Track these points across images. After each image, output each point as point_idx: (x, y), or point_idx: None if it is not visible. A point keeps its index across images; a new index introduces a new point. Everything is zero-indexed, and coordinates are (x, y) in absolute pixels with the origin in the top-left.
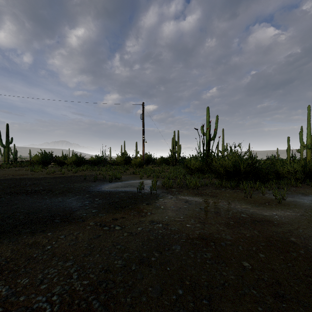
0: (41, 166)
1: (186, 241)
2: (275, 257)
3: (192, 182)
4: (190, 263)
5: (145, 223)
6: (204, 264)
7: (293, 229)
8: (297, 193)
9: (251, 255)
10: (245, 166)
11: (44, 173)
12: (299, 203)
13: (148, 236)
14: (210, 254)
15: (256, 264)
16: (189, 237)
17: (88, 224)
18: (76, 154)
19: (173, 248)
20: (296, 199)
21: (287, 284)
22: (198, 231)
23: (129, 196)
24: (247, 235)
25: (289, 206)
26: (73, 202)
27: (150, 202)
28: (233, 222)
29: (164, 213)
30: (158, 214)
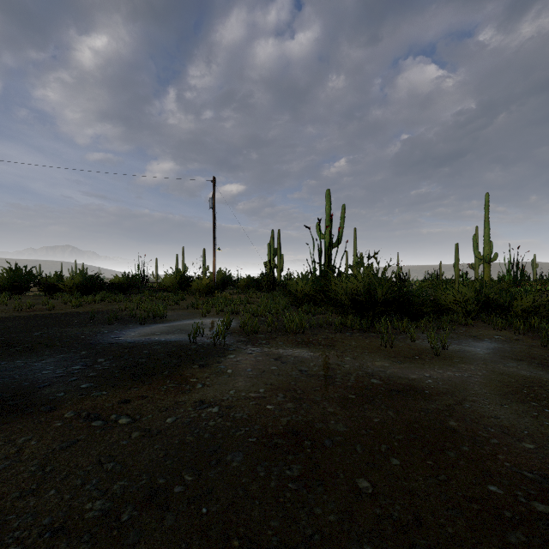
0: (6, 295)
1: (259, 441)
2: (418, 463)
3: (294, 321)
4: (254, 493)
5: (185, 407)
6: (283, 493)
7: (455, 404)
8: (466, 336)
9: (376, 463)
10: (384, 292)
11: (10, 308)
12: (468, 353)
13: (184, 435)
14: (298, 468)
15: (382, 483)
16: (266, 431)
17: (61, 415)
18: (83, 271)
19: (227, 459)
20: (464, 346)
21: (433, 522)
22: (286, 418)
23: (170, 351)
24: (375, 421)
25: (452, 360)
26: (48, 368)
27: (209, 362)
28: (354, 395)
29: (229, 384)
30: (217, 387)
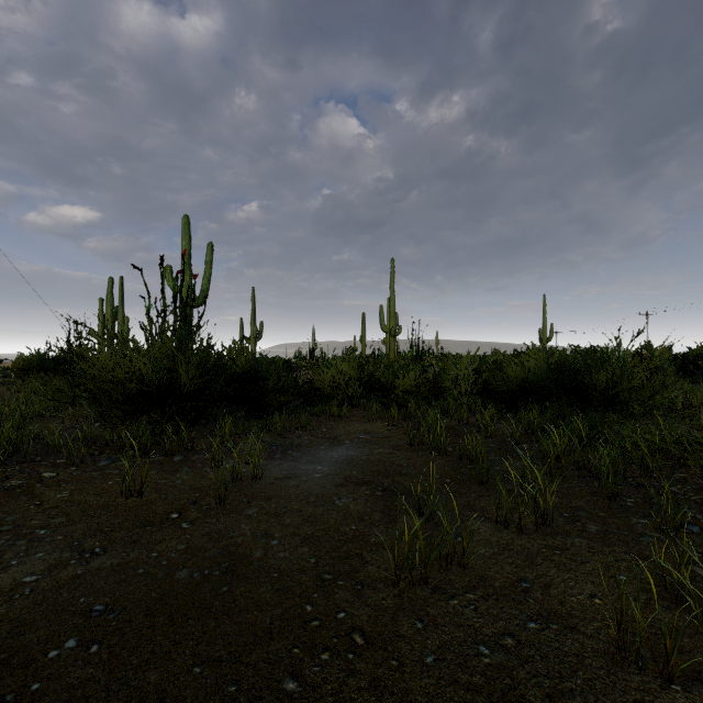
0: None
1: None
2: None
3: None
4: None
5: None
6: None
7: None
8: (323, 439)
9: None
10: (191, 373)
11: None
12: (295, 481)
13: None
14: None
15: None
16: None
17: None
18: None
19: None
20: (301, 464)
21: None
22: None
23: None
24: None
25: (242, 512)
26: None
27: None
28: None
29: None
30: None
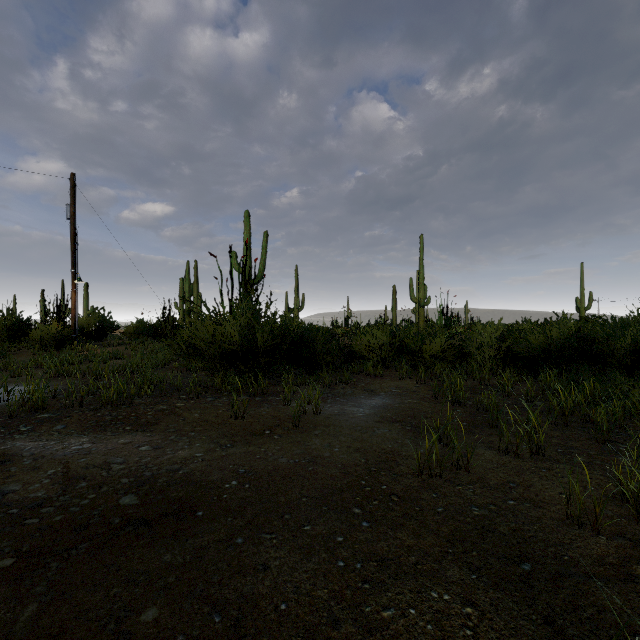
0: None
1: None
2: None
3: (115, 387)
4: None
5: None
6: None
7: (219, 541)
8: (362, 391)
9: None
10: (265, 337)
11: None
12: (344, 417)
13: None
14: None
15: None
16: None
17: None
18: None
19: None
20: (347, 407)
21: None
22: None
23: None
24: None
25: (311, 432)
26: None
27: None
28: (14, 559)
29: None
30: None
